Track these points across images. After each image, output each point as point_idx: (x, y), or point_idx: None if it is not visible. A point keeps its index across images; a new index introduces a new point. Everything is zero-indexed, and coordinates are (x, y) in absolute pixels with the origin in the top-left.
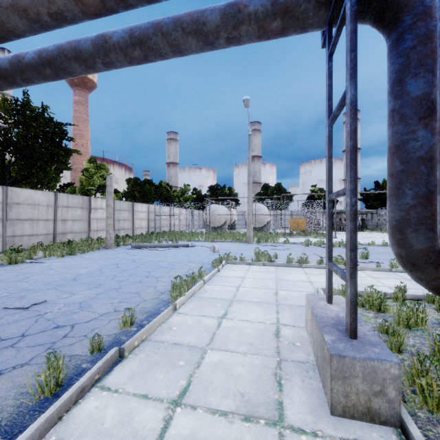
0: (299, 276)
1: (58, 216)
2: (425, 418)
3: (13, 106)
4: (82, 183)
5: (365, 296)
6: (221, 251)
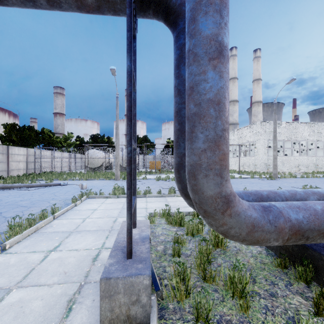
0: (140, 204)
1: None
2: (173, 308)
3: None
4: None
5: (175, 216)
6: (90, 187)
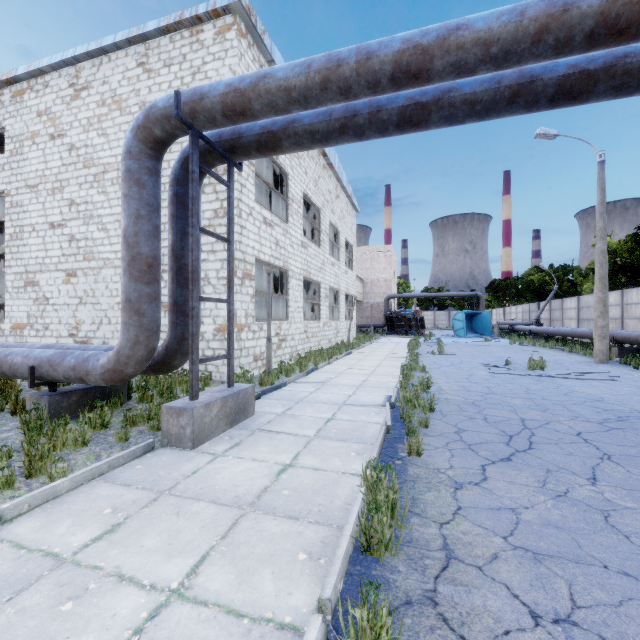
0: None
1: None
2: None
3: None
4: None
5: None
6: None
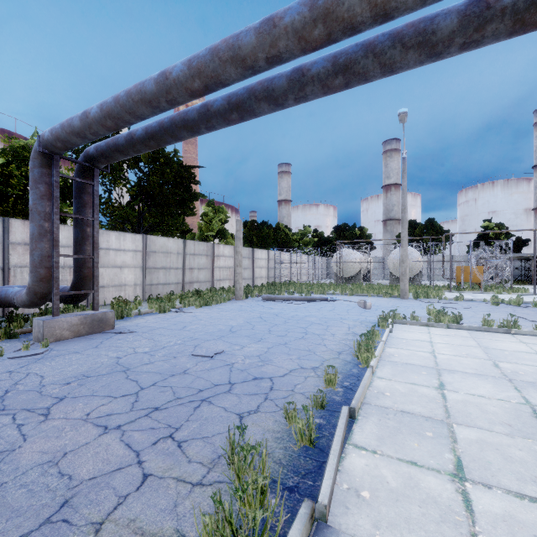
0: (514, 344)
1: (186, 265)
2: None
3: (150, 154)
4: (200, 228)
5: None
6: (373, 307)
